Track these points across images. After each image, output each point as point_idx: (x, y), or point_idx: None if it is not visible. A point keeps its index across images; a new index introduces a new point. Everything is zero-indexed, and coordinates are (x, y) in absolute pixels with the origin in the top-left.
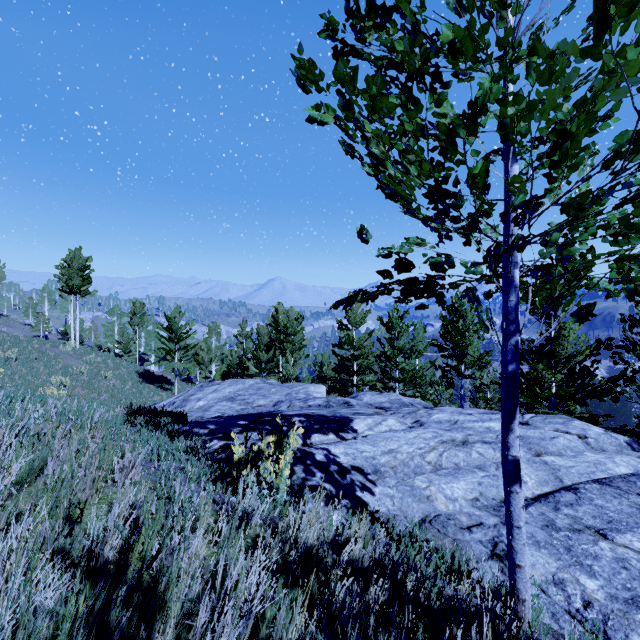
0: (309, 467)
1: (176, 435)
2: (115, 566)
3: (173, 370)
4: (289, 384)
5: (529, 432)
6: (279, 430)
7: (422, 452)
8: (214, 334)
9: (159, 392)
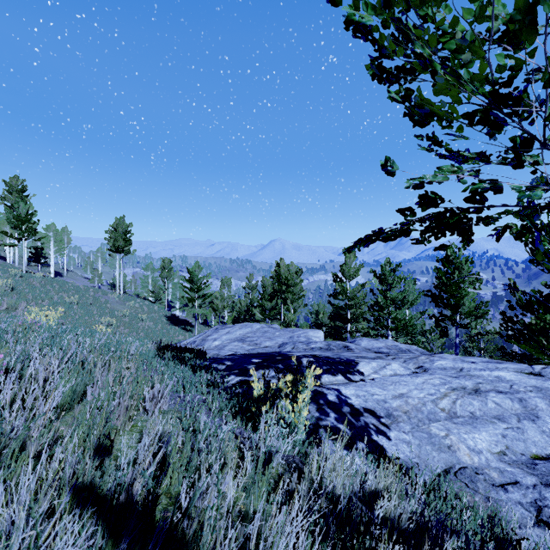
0: (322, 407)
1: (198, 369)
2: (143, 501)
3: (193, 315)
4: (290, 329)
5: (546, 384)
6: (295, 369)
7: (434, 398)
8: (226, 286)
9: (183, 333)
